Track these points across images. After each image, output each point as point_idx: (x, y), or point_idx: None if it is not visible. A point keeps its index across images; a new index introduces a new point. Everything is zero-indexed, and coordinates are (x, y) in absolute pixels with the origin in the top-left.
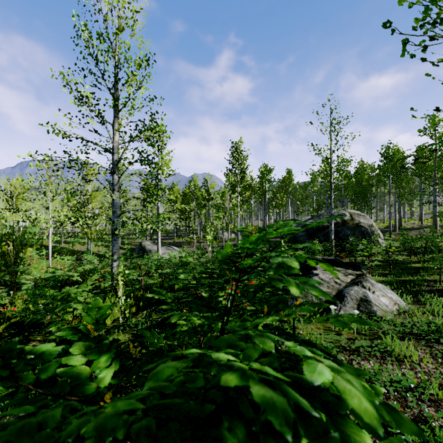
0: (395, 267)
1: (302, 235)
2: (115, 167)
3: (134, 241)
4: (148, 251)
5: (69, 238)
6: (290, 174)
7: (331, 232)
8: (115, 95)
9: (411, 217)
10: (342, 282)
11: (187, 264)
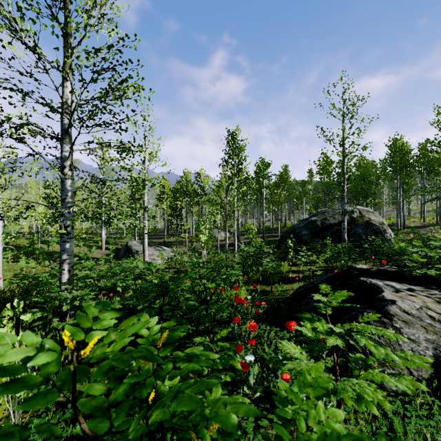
0: (440, 274)
1: (305, 234)
2: (65, 134)
3: (122, 240)
4: (134, 252)
5: (50, 237)
6: (286, 170)
7: (343, 230)
8: (65, 27)
9: (409, 215)
10: (440, 316)
11: (170, 280)
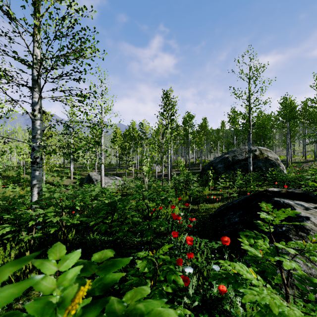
0: None
1: (220, 167)
2: (35, 84)
3: (85, 172)
4: (94, 180)
5: None
6: (205, 121)
7: (249, 164)
8: None
9: (294, 154)
10: None
11: (118, 200)
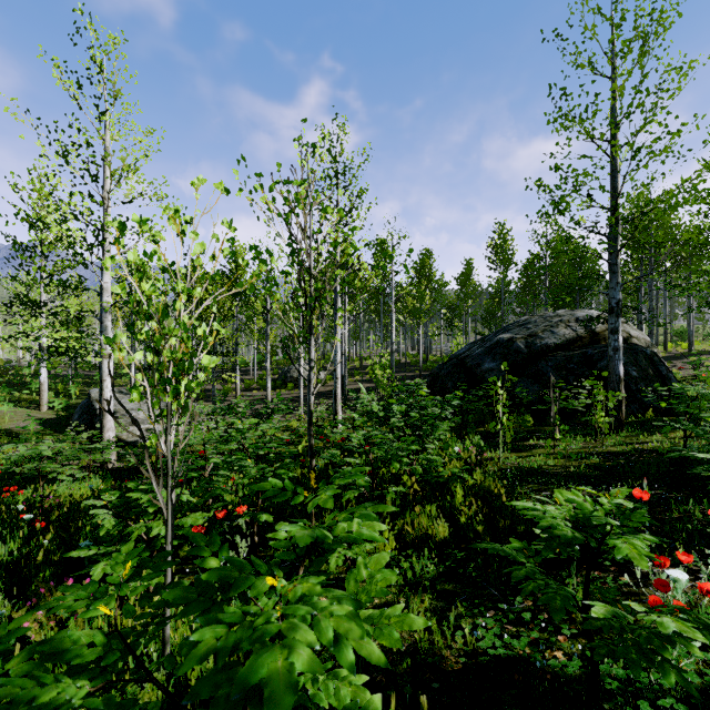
0: None
1: (492, 369)
2: None
3: None
4: None
5: None
6: (429, 258)
7: (616, 353)
8: None
9: None
10: None
11: None
